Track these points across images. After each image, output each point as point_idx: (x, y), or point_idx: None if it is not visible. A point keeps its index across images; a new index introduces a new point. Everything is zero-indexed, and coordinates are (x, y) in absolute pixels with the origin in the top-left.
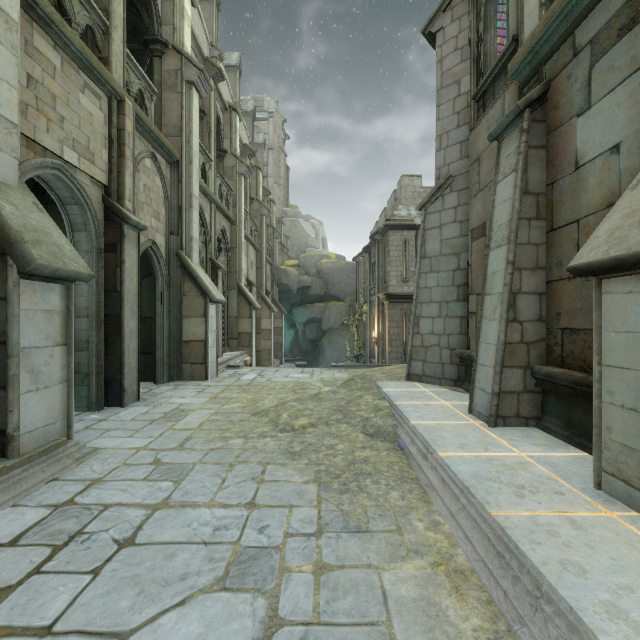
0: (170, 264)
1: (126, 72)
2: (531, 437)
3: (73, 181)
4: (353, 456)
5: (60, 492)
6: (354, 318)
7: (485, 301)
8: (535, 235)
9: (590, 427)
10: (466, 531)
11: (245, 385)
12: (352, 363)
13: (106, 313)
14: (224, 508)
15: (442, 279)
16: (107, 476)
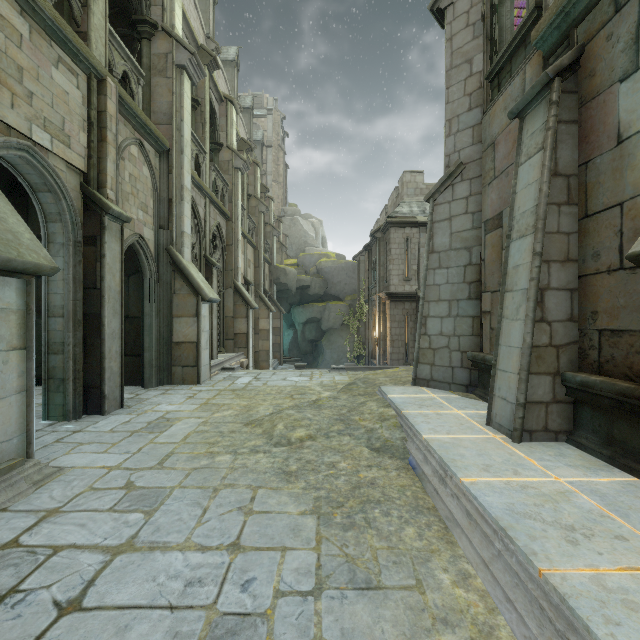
0: (159, 260)
1: (109, 51)
2: (565, 456)
3: (44, 165)
4: (358, 477)
5: (5, 528)
6: (354, 318)
7: (506, 298)
8: (566, 223)
9: (639, 446)
10: (507, 591)
11: (239, 390)
12: (352, 364)
13: (85, 312)
14: (201, 552)
15: (452, 275)
16: (67, 505)
